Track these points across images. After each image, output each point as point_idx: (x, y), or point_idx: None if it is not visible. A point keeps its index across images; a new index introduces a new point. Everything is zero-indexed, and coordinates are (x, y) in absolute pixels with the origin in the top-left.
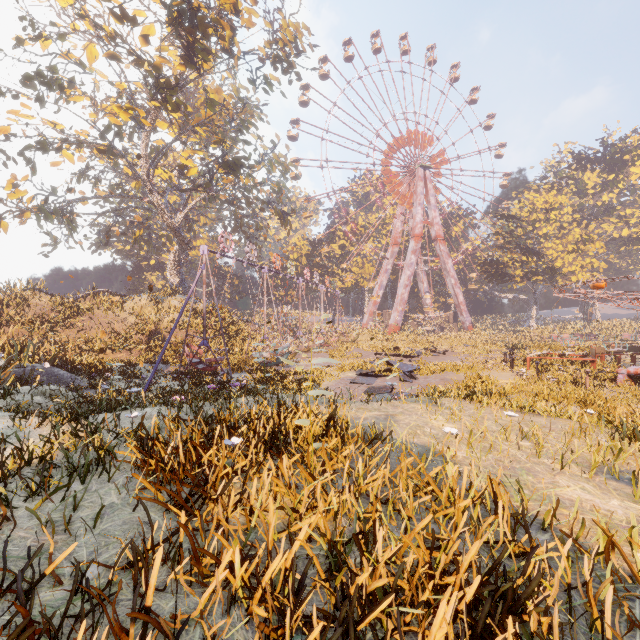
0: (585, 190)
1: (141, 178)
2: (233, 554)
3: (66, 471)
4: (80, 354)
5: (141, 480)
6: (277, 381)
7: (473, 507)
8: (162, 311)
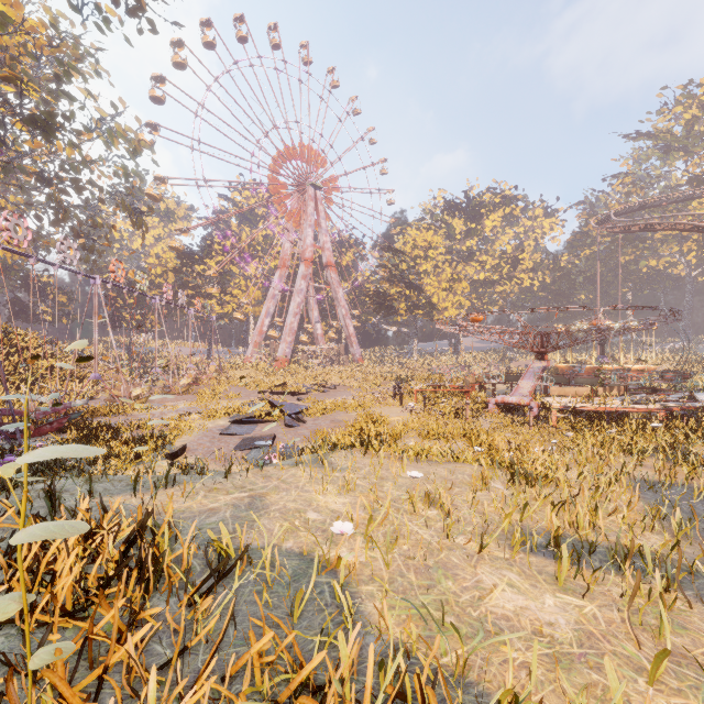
0: (454, 235)
1: None
2: None
3: None
4: None
5: None
6: (103, 443)
7: (382, 703)
8: None
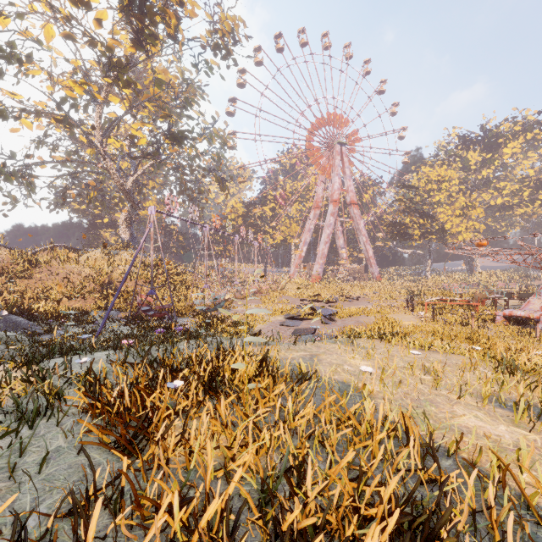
0: (469, 166)
1: (95, 146)
2: (172, 497)
3: (15, 416)
4: (38, 302)
5: (87, 425)
6: (217, 325)
7: (387, 437)
8: (114, 263)
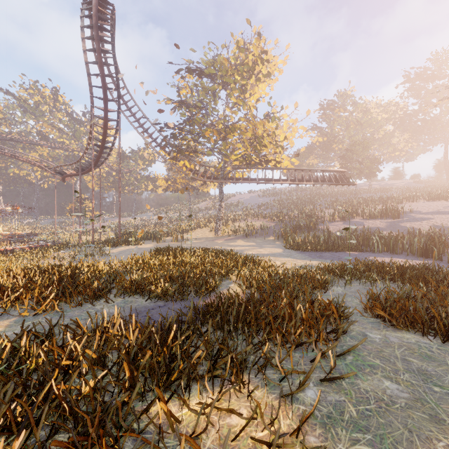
0: None
1: None
2: None
3: None
4: None
5: None
6: None
7: None
8: None
